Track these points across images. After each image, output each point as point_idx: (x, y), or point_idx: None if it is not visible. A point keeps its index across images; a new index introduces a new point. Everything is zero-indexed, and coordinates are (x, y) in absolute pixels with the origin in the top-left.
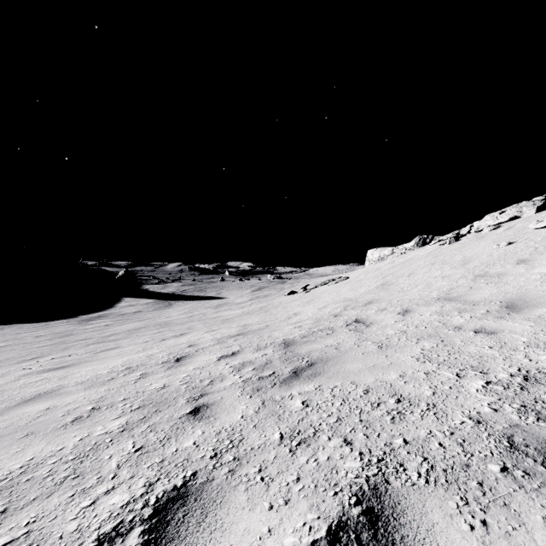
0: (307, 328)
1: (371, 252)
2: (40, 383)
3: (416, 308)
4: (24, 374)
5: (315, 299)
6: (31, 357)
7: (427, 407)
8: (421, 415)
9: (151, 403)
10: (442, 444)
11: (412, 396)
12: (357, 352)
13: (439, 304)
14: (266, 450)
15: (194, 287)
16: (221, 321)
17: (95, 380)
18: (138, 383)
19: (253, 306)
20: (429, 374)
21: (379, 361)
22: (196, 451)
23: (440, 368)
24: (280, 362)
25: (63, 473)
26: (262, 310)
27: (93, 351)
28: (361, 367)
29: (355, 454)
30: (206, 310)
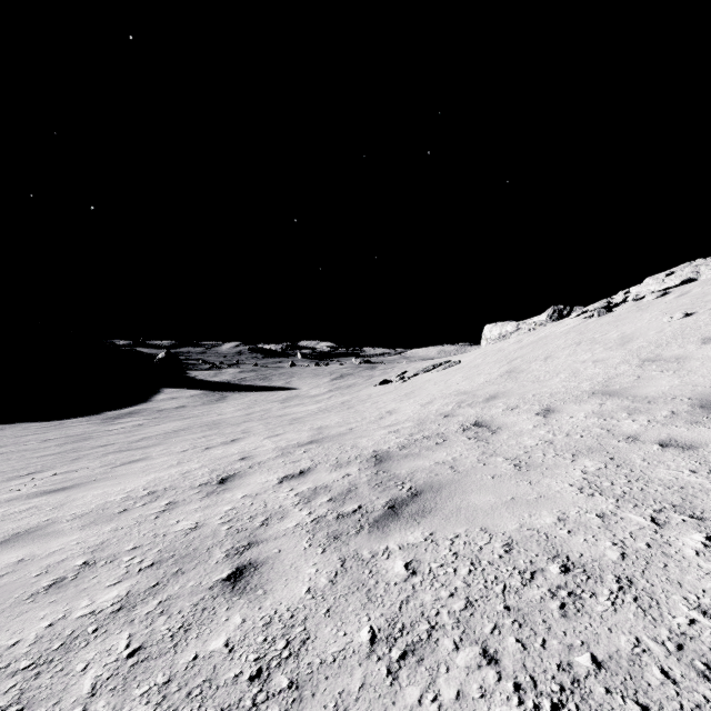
0: (407, 433)
1: (489, 327)
2: (25, 515)
3: (563, 406)
4: (8, 499)
5: (416, 390)
6: (26, 472)
7: (619, 584)
8: (610, 600)
9: (171, 558)
10: (668, 673)
11: (587, 560)
12: (483, 475)
13: (596, 400)
14: (346, 668)
15: (255, 375)
16: (289, 421)
17: (101, 511)
18: (160, 519)
19: (333, 400)
20: (606, 518)
21: (520, 491)
22: (227, 662)
23: (622, 508)
24: (369, 488)
25: (0, 700)
26: (344, 406)
27: (111, 465)
28: (493, 501)
29: (506, 687)
30: (270, 406)
